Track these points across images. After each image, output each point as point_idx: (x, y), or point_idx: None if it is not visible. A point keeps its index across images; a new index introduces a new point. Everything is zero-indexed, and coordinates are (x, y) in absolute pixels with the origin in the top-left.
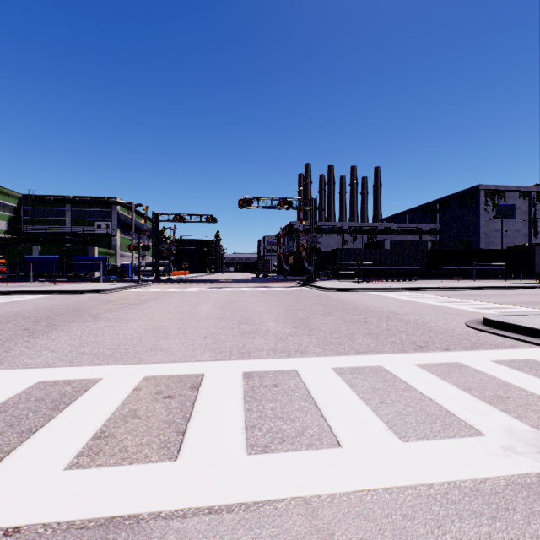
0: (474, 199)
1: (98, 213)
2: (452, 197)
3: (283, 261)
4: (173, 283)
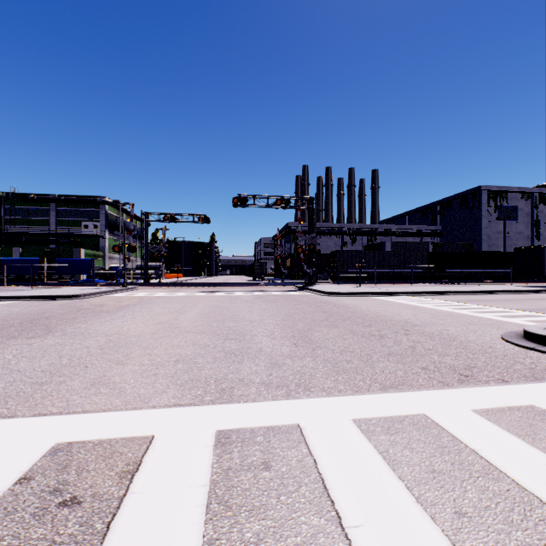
0: (476, 200)
1: (85, 213)
2: (453, 198)
3: (280, 263)
4: (162, 287)
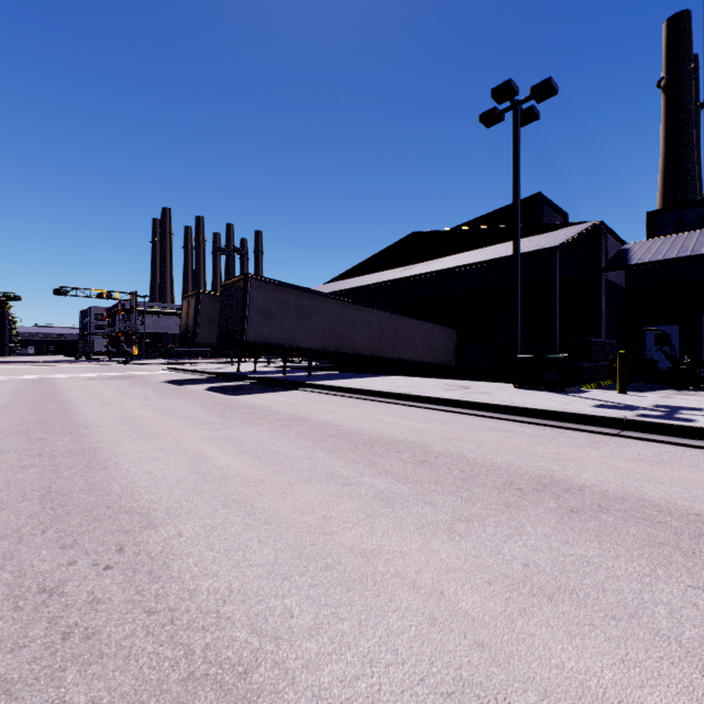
0: None
1: None
2: None
3: (108, 342)
4: None
